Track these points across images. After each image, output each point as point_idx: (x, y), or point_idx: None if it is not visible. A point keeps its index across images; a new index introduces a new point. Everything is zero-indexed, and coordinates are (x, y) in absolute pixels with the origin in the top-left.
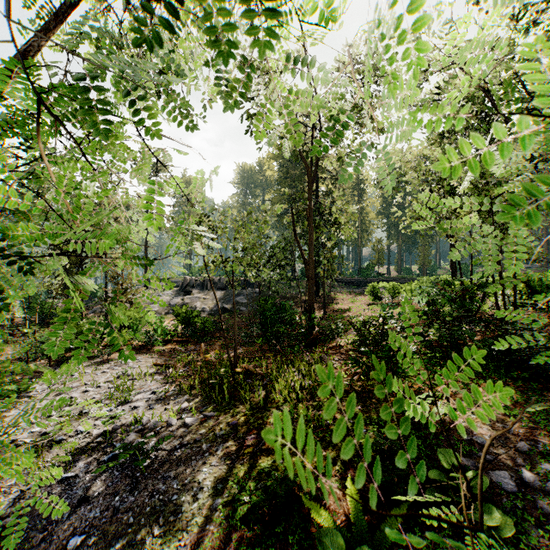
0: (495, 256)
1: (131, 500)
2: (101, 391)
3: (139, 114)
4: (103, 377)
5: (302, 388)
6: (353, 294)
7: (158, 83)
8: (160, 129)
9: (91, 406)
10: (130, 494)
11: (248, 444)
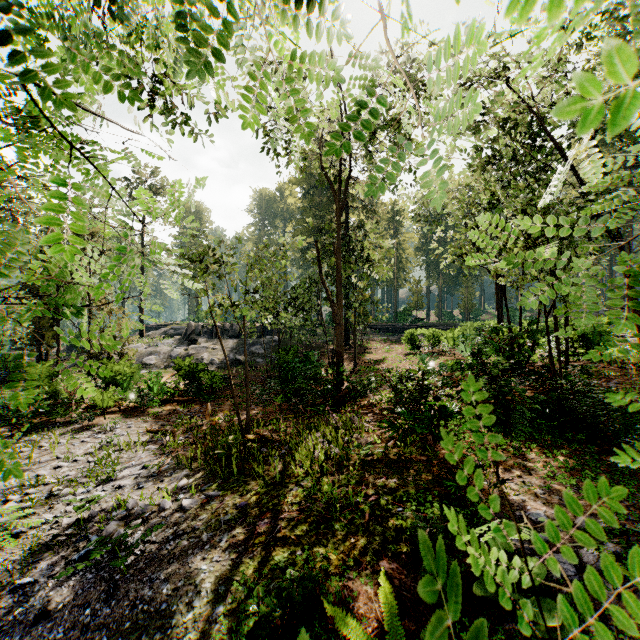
0: (589, 305)
1: (105, 613)
2: (78, 466)
3: (22, 61)
4: (82, 448)
5: (328, 458)
6: (388, 342)
7: (85, 33)
8: (70, 94)
9: (63, 487)
10: (105, 604)
11: (260, 532)
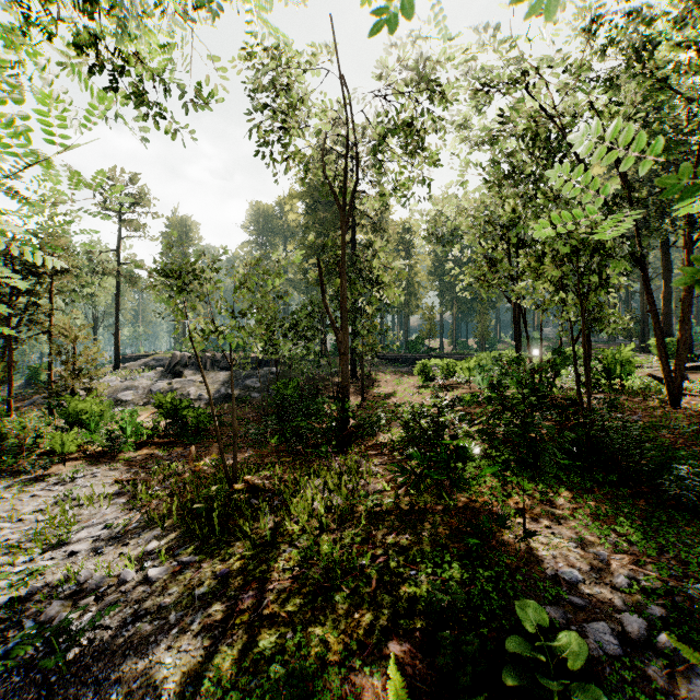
0: None
1: None
2: (24, 527)
3: None
4: (32, 504)
5: (329, 510)
6: (399, 374)
7: None
8: None
9: (1, 555)
10: None
11: (242, 609)
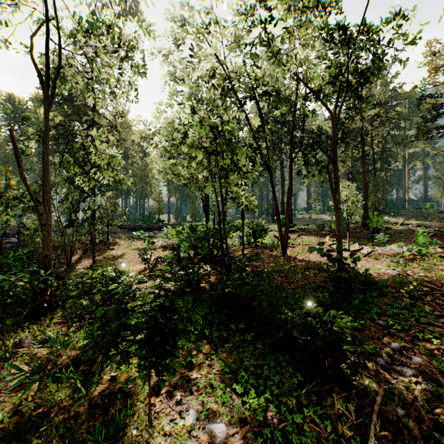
0: None
1: None
2: None
3: None
4: None
5: None
6: (132, 239)
7: None
8: None
9: None
10: None
11: None
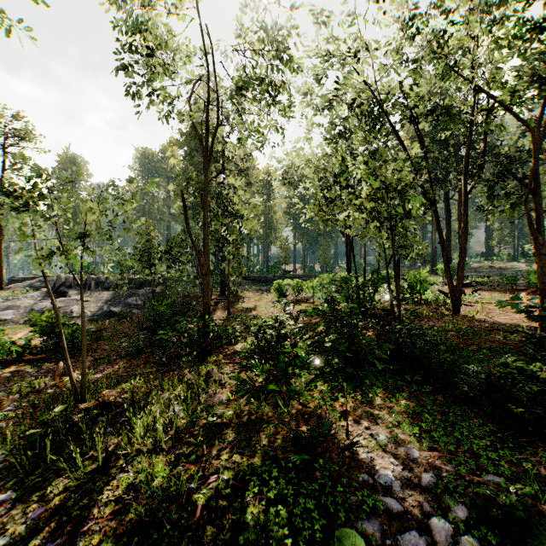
0: None
1: None
2: None
3: None
4: None
5: (172, 425)
6: (260, 291)
7: None
8: None
9: None
10: None
11: None
